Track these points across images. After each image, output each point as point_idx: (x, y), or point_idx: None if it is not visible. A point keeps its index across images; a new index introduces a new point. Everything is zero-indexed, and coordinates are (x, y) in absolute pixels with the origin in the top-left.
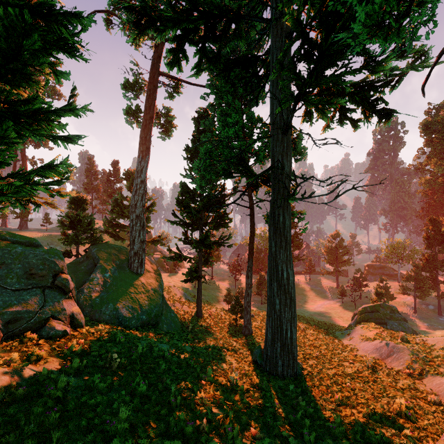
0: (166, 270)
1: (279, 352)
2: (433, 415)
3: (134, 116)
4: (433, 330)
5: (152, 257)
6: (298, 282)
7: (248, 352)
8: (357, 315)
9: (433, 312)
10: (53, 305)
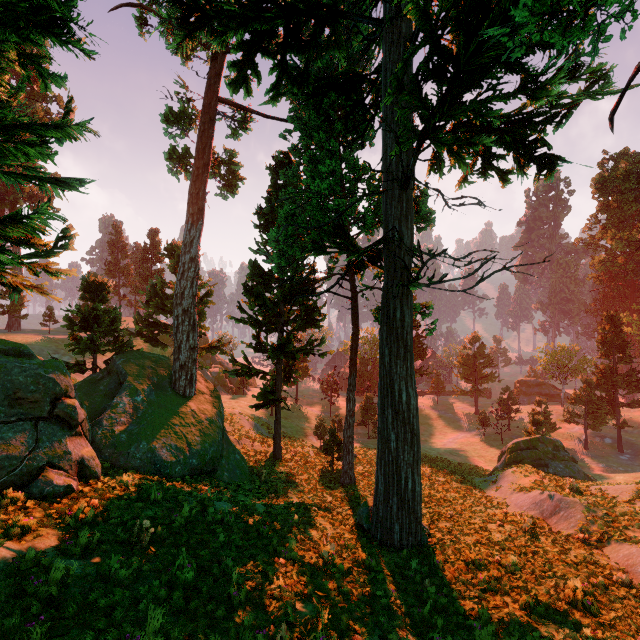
0: (230, 390)
1: (395, 512)
2: (622, 603)
3: (181, 163)
4: (612, 474)
5: (208, 371)
6: (421, 406)
7: (350, 511)
8: (506, 453)
9: (611, 448)
10: (51, 446)
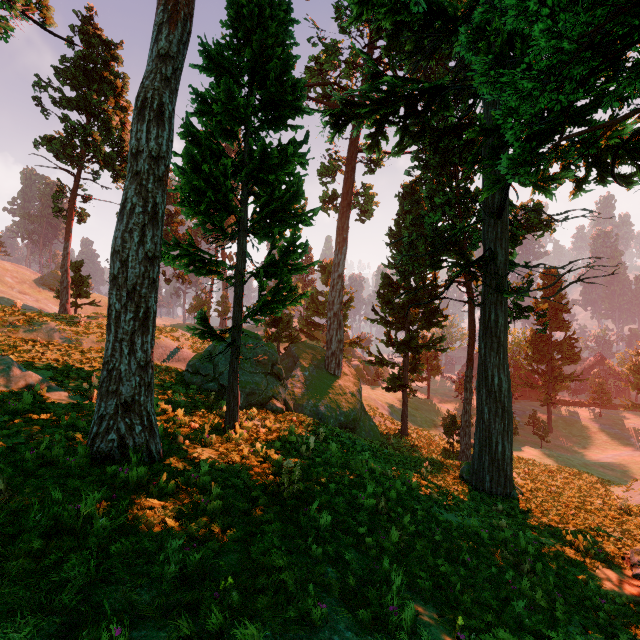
0: (367, 381)
1: (486, 467)
2: None
3: (331, 202)
4: None
5: (349, 363)
6: (576, 417)
7: (456, 470)
8: None
9: None
10: (273, 388)
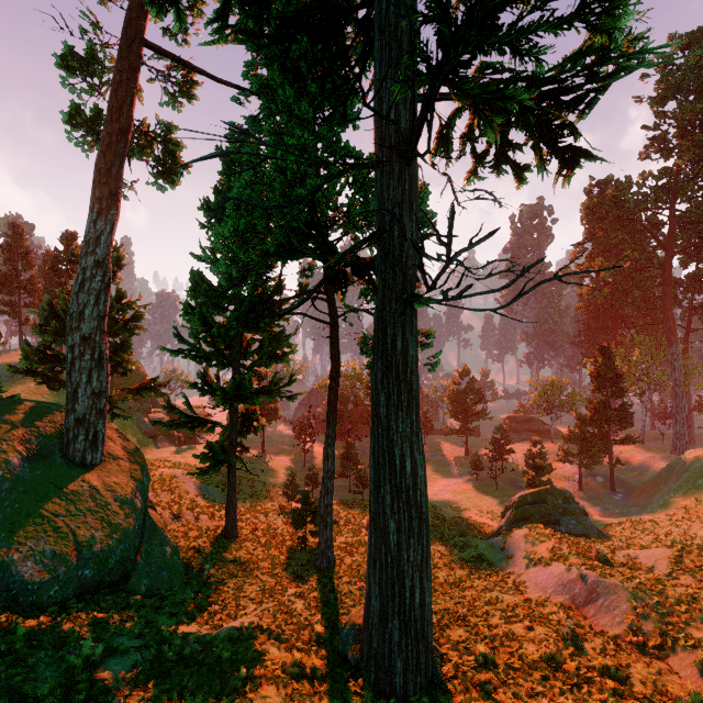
0: (176, 440)
1: (397, 642)
2: None
3: (91, 131)
4: (610, 517)
5: (146, 417)
6: None
7: (328, 626)
8: (511, 509)
9: (604, 487)
10: None
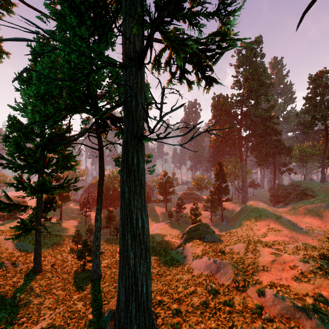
0: (1, 217)
1: (134, 315)
2: None
3: None
4: (222, 232)
5: None
6: None
7: (96, 313)
8: (185, 234)
9: (219, 219)
10: None
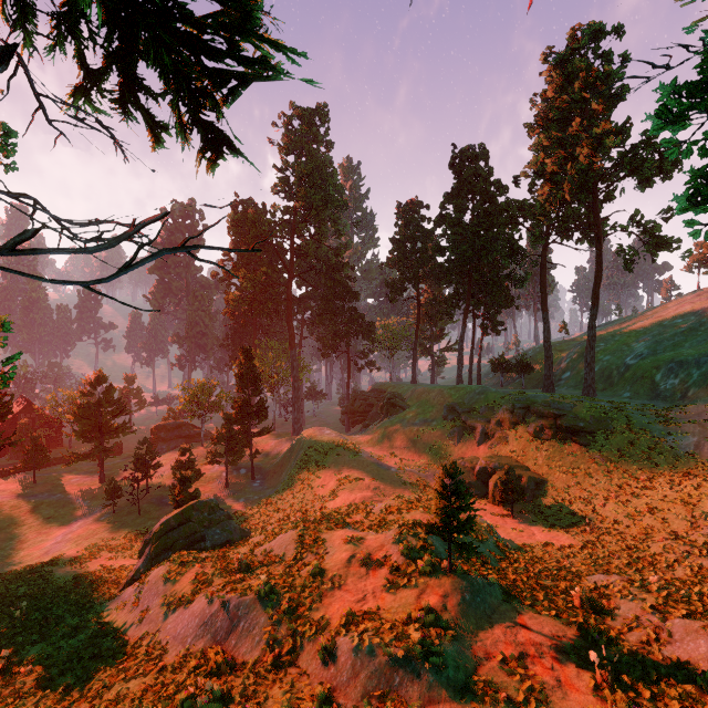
0: None
1: None
2: None
3: None
4: (251, 506)
5: None
6: (1, 496)
7: None
8: (152, 542)
9: (247, 477)
10: None
